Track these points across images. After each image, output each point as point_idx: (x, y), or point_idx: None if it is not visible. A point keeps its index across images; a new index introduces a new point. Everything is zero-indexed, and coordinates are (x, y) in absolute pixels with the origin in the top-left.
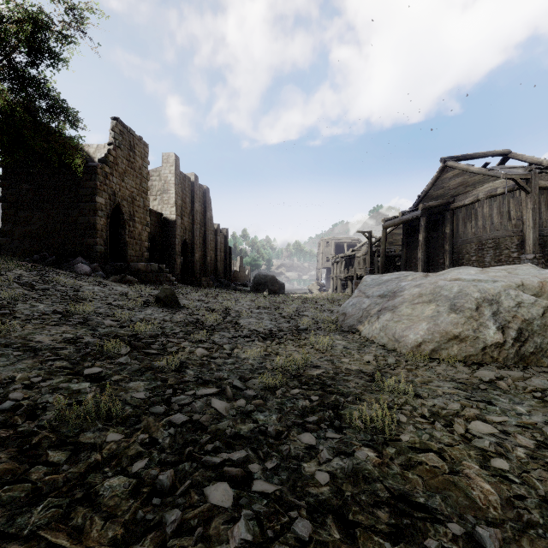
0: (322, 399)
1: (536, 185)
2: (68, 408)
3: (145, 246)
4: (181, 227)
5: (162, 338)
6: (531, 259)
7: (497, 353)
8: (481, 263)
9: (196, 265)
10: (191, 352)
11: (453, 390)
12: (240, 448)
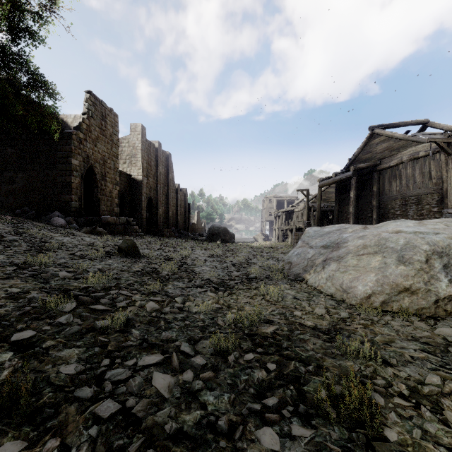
0: (280, 368)
1: None
2: None
3: (115, 202)
4: (146, 186)
5: (114, 291)
6: None
7: (450, 306)
8: (405, 216)
9: (160, 219)
10: (141, 306)
11: (421, 354)
12: None
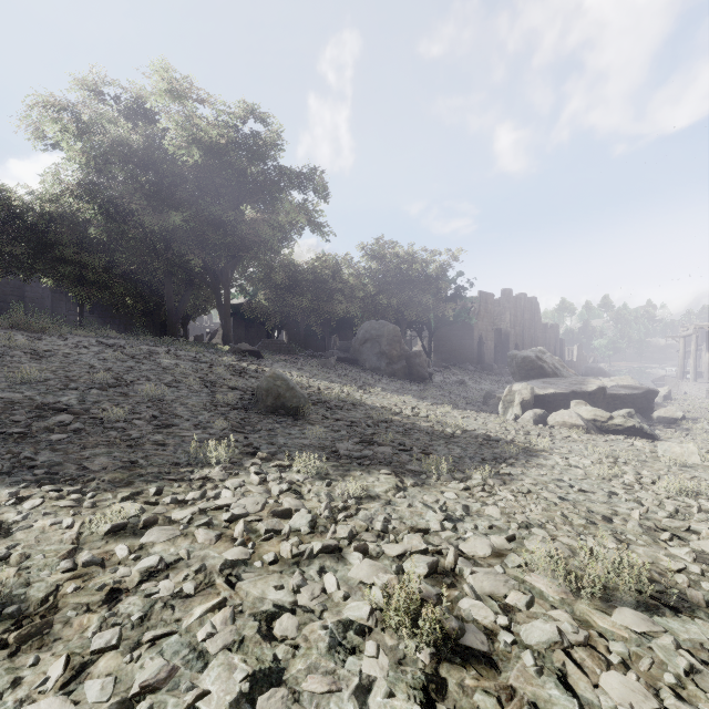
0: None
1: None
2: None
3: (492, 353)
4: (513, 335)
5: None
6: None
7: None
8: None
9: None
10: None
11: None
12: None
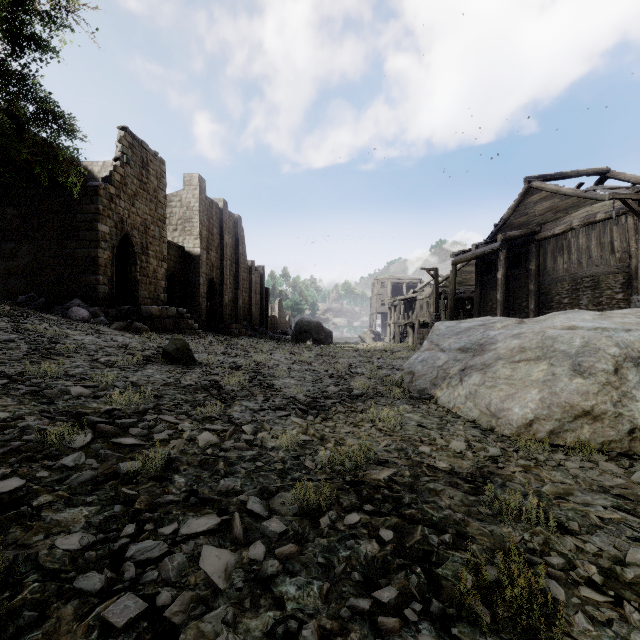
0: (399, 537)
1: None
2: None
3: (161, 285)
4: (207, 263)
5: (151, 415)
6: None
7: None
8: (576, 306)
9: (226, 310)
10: (191, 439)
11: (614, 514)
12: None
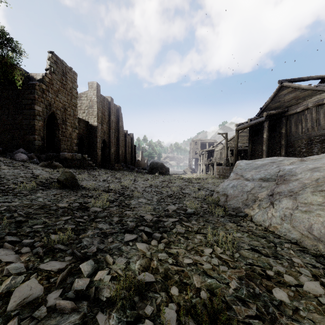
0: None
1: None
2: None
3: (74, 142)
4: (101, 131)
5: None
6: None
7: None
8: (310, 153)
9: (112, 156)
10: (7, 292)
11: None
12: None
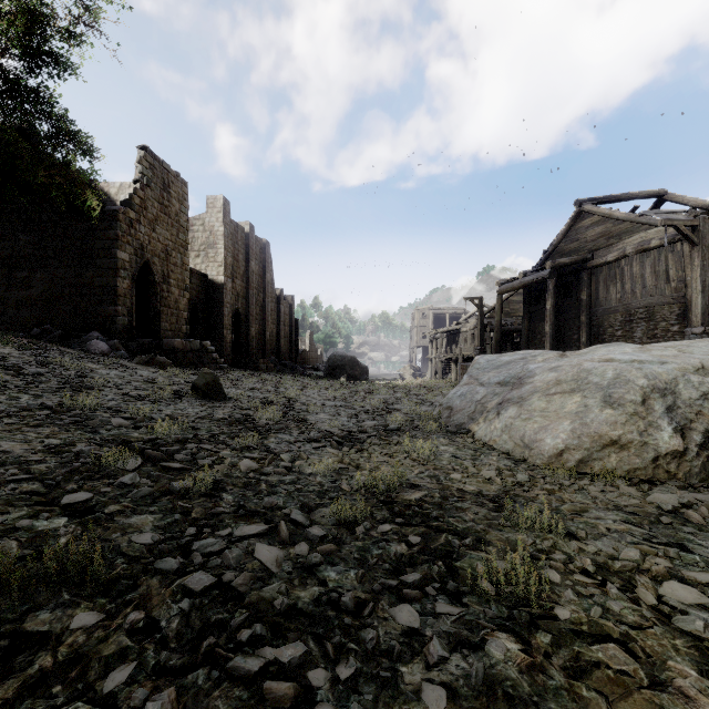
0: (426, 541)
1: (706, 234)
2: (22, 563)
3: (183, 317)
4: (231, 292)
5: (192, 444)
6: (699, 333)
7: (674, 466)
8: (629, 339)
9: (252, 343)
10: (233, 465)
11: (621, 526)
12: (295, 636)
